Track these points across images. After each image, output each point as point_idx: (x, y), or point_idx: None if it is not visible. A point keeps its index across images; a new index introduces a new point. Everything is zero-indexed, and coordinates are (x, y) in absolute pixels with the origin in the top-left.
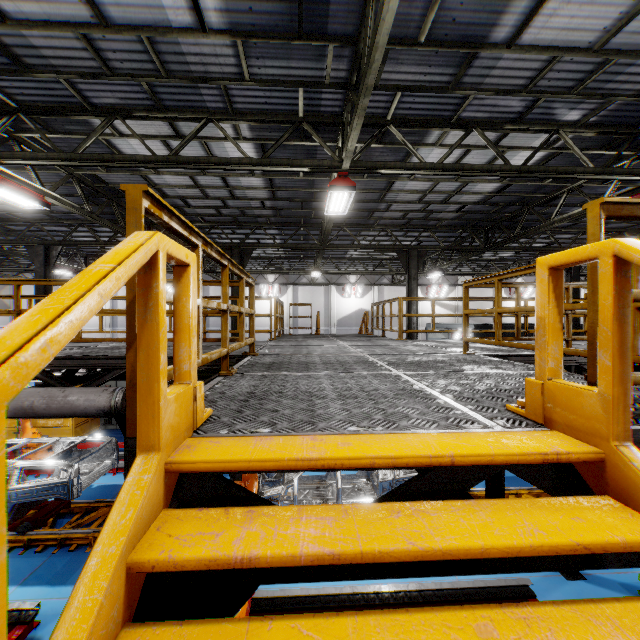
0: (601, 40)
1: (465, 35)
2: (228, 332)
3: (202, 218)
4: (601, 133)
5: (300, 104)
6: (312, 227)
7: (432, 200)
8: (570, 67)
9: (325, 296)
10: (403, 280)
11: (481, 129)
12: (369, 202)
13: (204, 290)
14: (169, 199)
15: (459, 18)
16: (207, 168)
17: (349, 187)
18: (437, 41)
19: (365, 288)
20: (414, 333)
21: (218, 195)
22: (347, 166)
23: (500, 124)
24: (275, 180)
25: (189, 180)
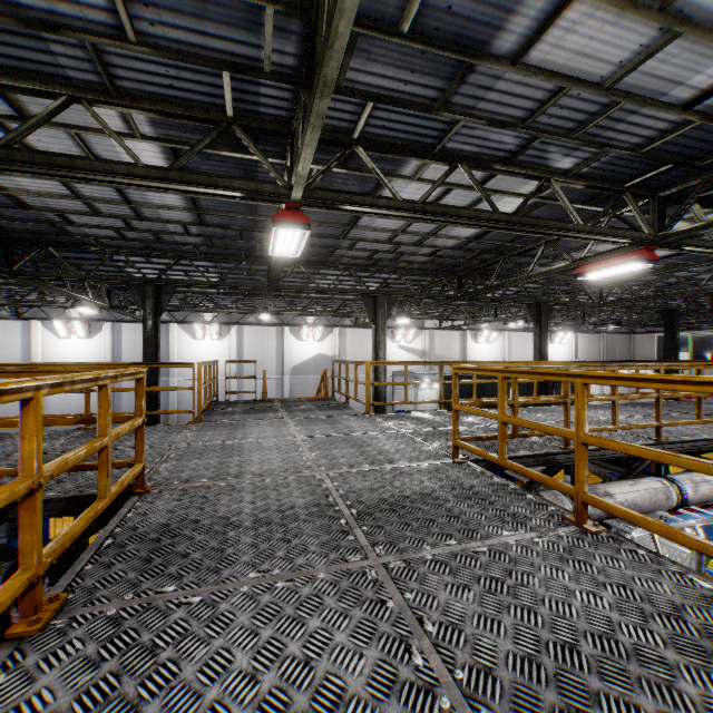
0: (614, 76)
1: (462, 35)
2: (39, 532)
3: (96, 240)
4: (590, 187)
5: (227, 96)
6: (257, 262)
7: (404, 241)
8: (575, 104)
9: (277, 339)
10: (368, 323)
11: (468, 166)
12: (329, 238)
13: (114, 329)
14: (35, 211)
15: (457, 6)
16: (70, 176)
17: (302, 224)
18: (425, 36)
19: (325, 330)
20: (382, 394)
21: (116, 212)
22: (298, 196)
23: (489, 162)
24: (200, 200)
25: (63, 187)
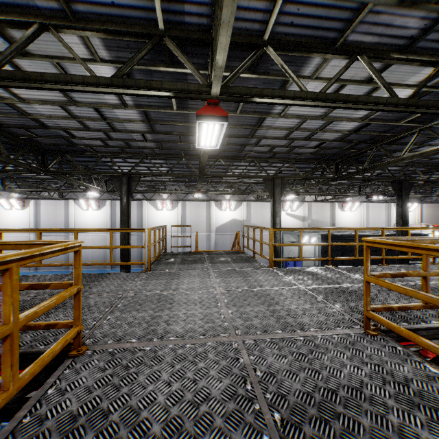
0: None
1: None
2: None
3: (92, 148)
4: None
5: (157, 8)
6: (192, 158)
7: (296, 137)
8: None
9: (207, 209)
10: (265, 198)
11: (366, 57)
12: (241, 137)
13: (112, 204)
14: (52, 130)
15: None
16: (42, 87)
17: (220, 117)
18: None
19: (237, 203)
20: (278, 248)
21: (99, 127)
22: (217, 91)
23: (387, 52)
24: (150, 113)
25: (62, 110)
